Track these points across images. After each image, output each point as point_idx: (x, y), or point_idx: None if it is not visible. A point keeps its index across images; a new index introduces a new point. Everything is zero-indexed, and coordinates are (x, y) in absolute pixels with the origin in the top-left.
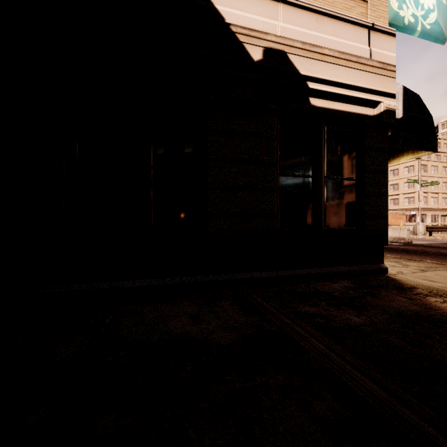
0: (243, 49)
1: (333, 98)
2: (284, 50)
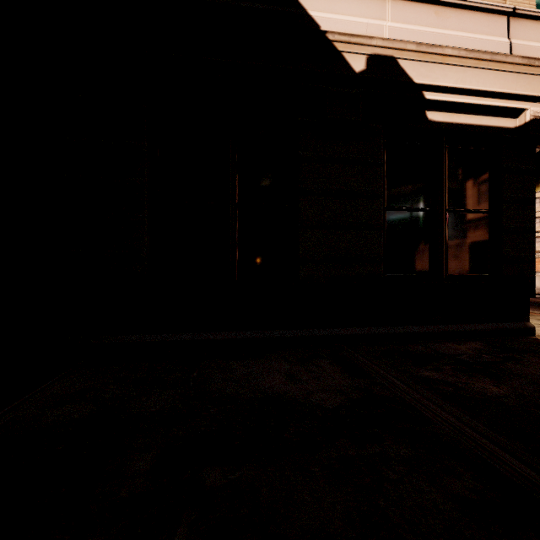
0: (342, 60)
1: (458, 109)
2: (393, 56)
